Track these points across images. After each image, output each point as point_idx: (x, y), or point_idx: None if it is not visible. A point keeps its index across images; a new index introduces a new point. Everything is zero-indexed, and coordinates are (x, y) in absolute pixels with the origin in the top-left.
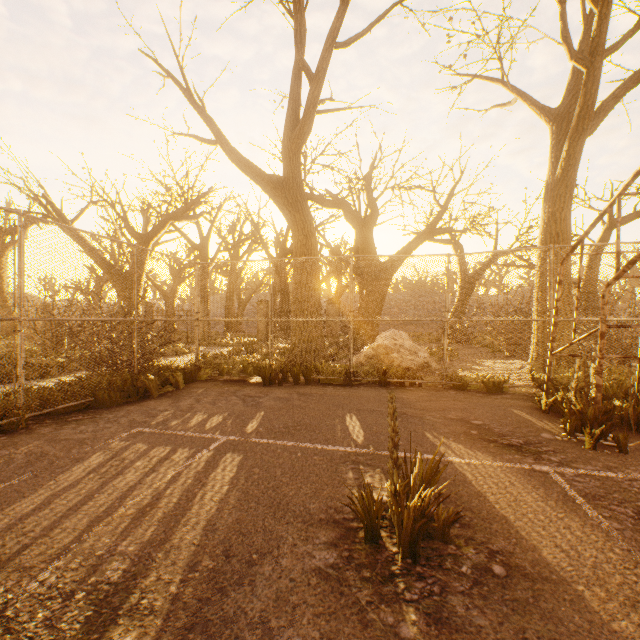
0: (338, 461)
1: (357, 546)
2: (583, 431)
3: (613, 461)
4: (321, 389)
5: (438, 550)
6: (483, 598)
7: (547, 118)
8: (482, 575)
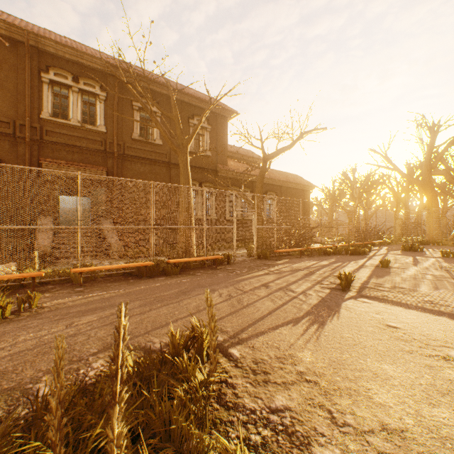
0: (452, 250)
1: None
2: None
3: None
4: (443, 246)
5: None
6: None
7: None
8: None
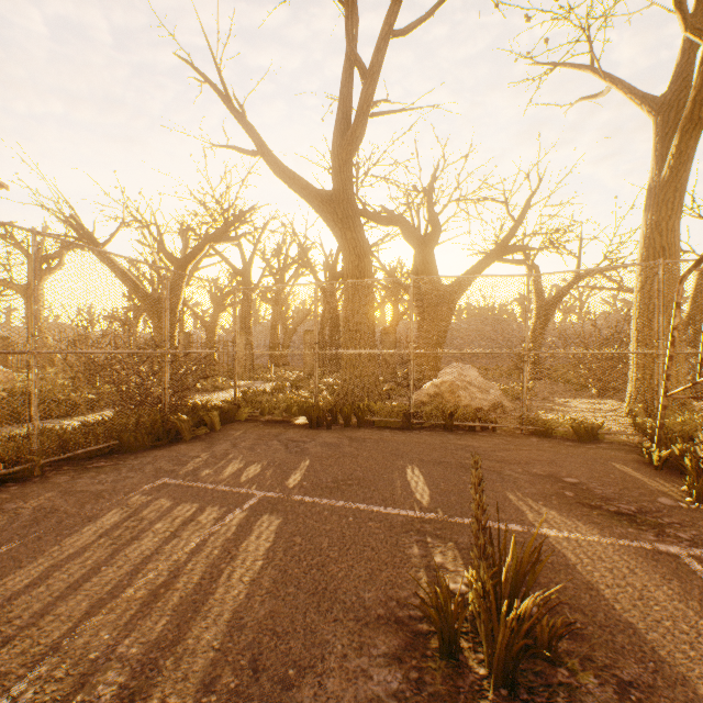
0: (399, 530)
1: (429, 663)
2: None
3: None
4: (376, 433)
5: (543, 676)
6: None
7: (650, 108)
8: None
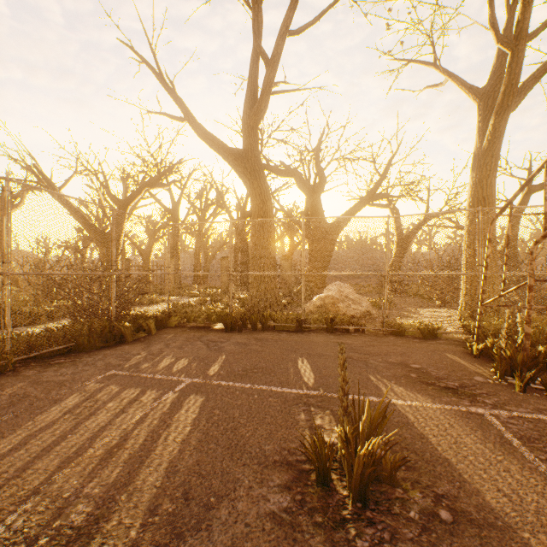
0: (291, 403)
1: (309, 489)
2: (514, 375)
3: (542, 404)
4: (276, 335)
5: (386, 494)
6: (432, 546)
7: (475, 96)
8: (430, 521)
